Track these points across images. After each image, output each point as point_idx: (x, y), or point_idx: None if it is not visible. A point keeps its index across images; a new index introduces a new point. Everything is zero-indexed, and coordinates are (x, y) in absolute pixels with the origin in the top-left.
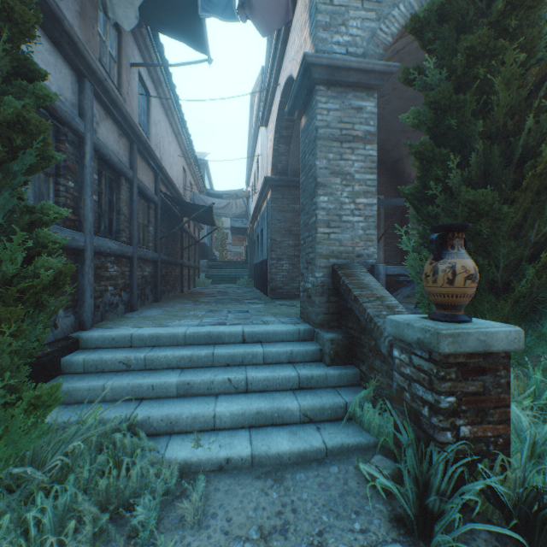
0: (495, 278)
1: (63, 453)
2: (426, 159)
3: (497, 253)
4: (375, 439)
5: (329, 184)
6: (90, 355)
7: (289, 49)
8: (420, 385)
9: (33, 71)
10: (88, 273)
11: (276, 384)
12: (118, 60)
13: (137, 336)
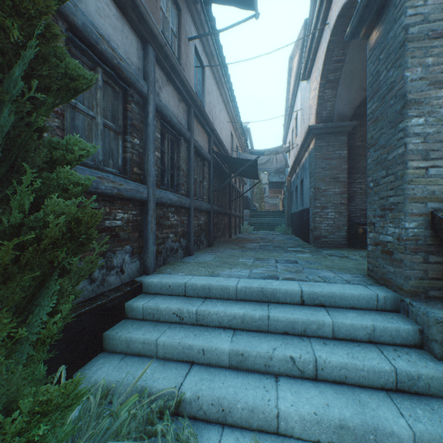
0: None
1: None
2: None
3: None
4: None
5: (426, 99)
6: (148, 303)
7: None
8: None
9: None
10: (151, 223)
11: (359, 376)
12: (178, 35)
13: (190, 285)
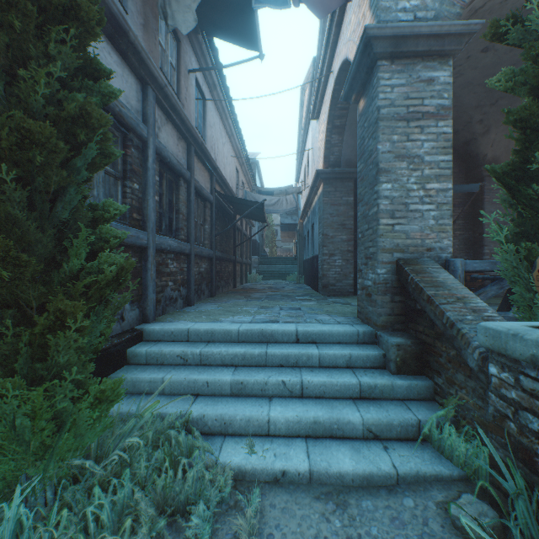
0: None
1: (124, 447)
2: (530, 126)
3: None
4: (460, 471)
5: (393, 169)
6: (151, 348)
7: (344, 31)
8: (534, 416)
9: (97, 72)
10: (150, 270)
11: (334, 390)
12: (177, 68)
13: (193, 331)
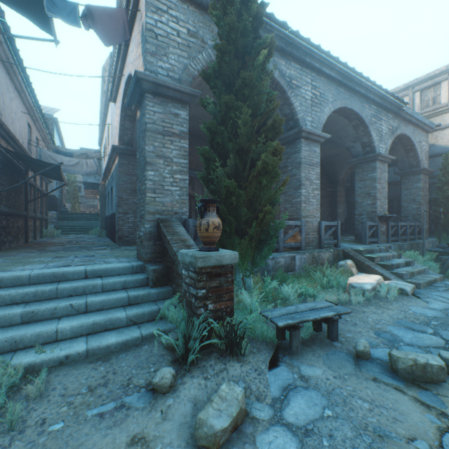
0: (242, 227)
1: None
2: (207, 158)
3: (241, 214)
4: (175, 326)
5: (155, 163)
6: None
7: (130, 53)
8: (192, 287)
9: None
10: None
11: (111, 303)
12: None
13: None
